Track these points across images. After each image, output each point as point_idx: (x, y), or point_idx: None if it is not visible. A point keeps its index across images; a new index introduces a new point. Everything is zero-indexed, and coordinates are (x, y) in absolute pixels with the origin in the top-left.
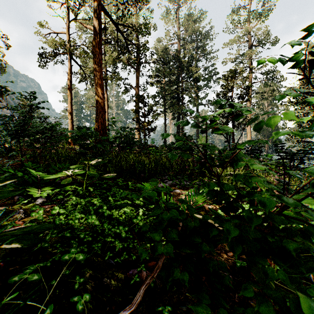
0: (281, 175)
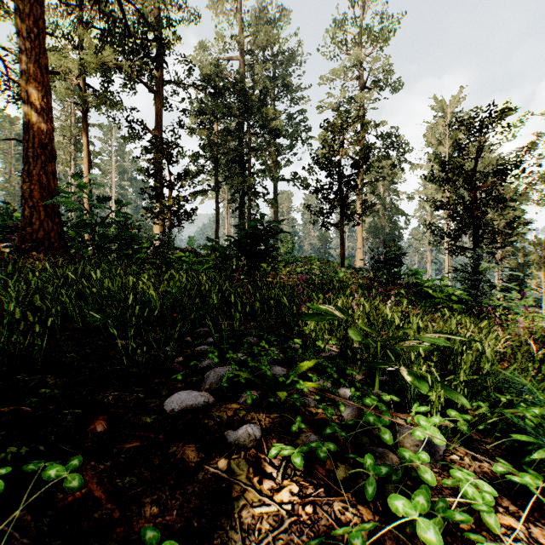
0: None
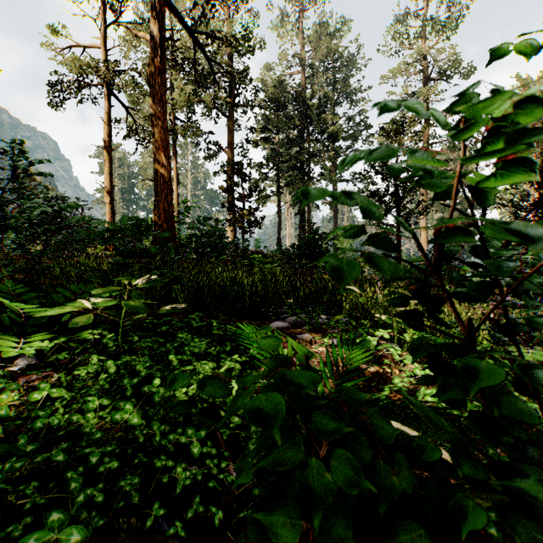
0: (518, 307)
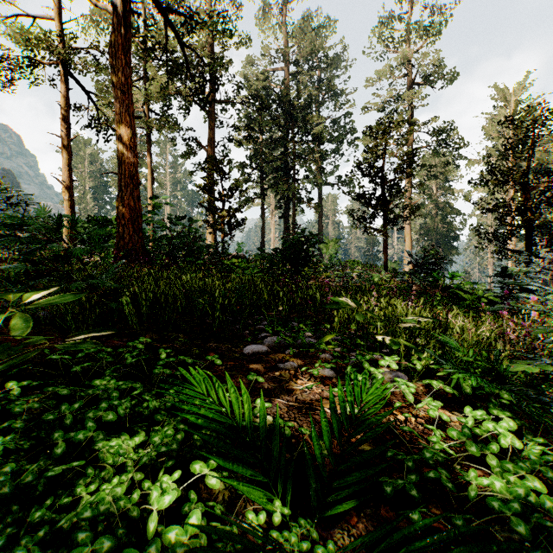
0: None
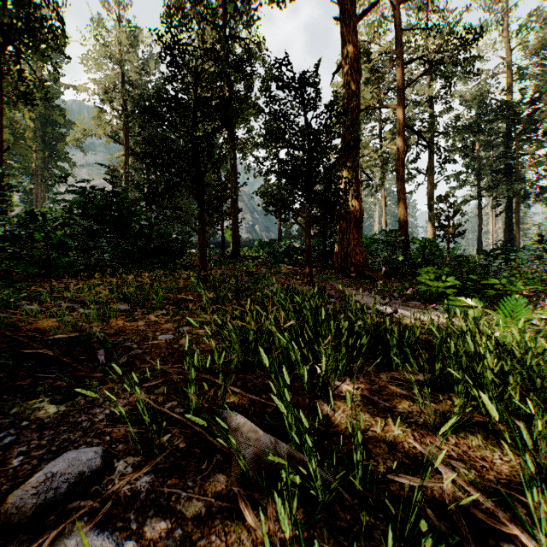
0: None
